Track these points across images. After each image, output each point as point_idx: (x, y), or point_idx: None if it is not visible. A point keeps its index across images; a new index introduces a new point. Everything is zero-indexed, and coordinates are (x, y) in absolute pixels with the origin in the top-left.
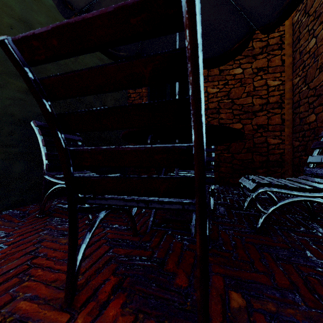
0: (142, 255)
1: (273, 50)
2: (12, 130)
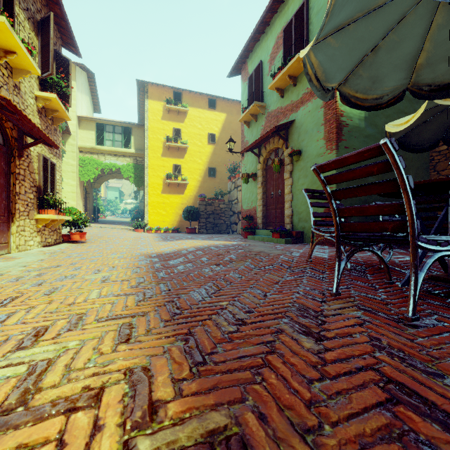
0: None
1: None
2: None
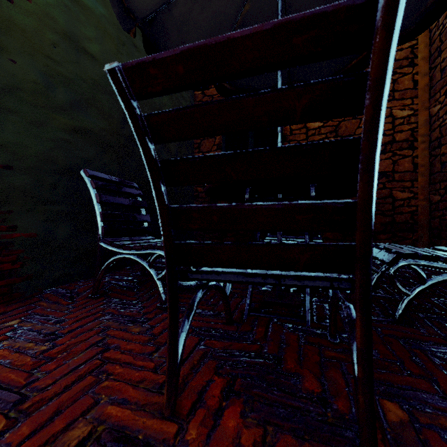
0: (247, 350)
1: (401, 67)
2: (56, 182)
